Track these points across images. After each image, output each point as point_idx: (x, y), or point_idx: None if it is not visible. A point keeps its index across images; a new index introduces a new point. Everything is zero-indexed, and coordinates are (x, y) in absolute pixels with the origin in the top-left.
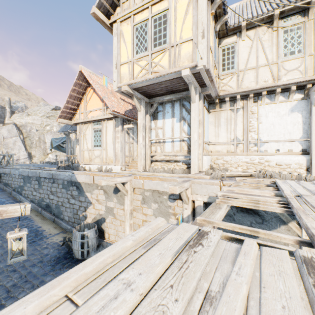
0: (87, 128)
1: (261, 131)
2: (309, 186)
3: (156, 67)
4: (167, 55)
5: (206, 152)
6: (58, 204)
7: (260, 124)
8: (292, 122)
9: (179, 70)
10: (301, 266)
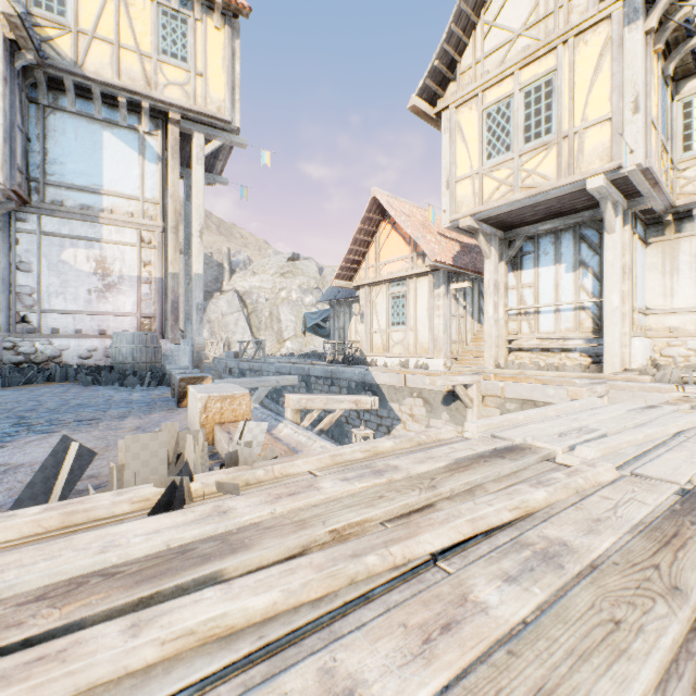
0: (379, 292)
1: None
2: None
3: (529, 179)
4: (553, 155)
5: (640, 332)
6: (340, 420)
7: None
8: None
9: (580, 179)
10: None
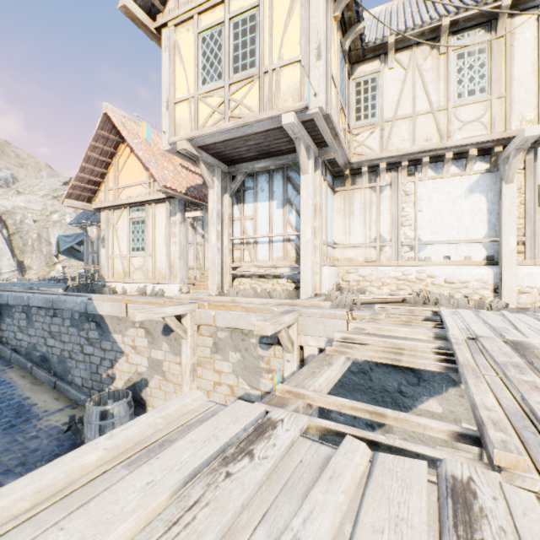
0: (120, 217)
1: (421, 224)
2: (494, 319)
3: (237, 109)
4: (257, 88)
5: (330, 261)
6: (64, 355)
7: (418, 213)
8: (471, 210)
9: (277, 114)
10: (445, 504)
